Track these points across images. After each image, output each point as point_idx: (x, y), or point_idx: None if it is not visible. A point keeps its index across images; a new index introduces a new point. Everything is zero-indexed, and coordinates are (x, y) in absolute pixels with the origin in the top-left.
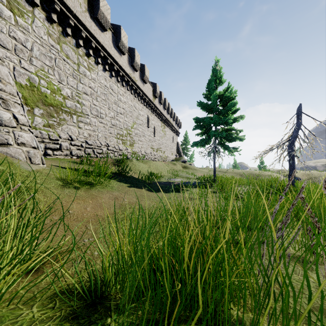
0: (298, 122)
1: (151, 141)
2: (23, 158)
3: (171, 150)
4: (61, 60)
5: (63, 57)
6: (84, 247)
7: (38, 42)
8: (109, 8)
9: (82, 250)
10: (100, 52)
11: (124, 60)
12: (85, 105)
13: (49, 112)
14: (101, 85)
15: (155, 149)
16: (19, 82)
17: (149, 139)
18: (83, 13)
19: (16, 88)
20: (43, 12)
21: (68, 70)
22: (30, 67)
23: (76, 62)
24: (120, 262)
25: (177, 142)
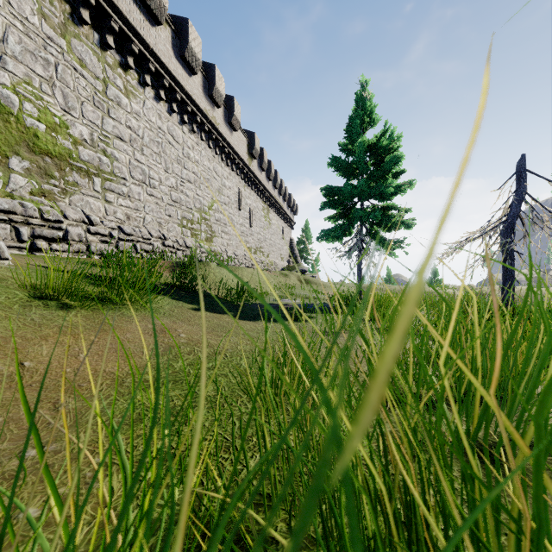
0: (520, 188)
1: (245, 234)
2: None
3: (280, 251)
4: (70, 69)
5: (73, 64)
6: (6, 482)
7: (19, 27)
8: None
9: None
10: (149, 64)
11: (194, 85)
12: (120, 160)
13: (43, 168)
14: (151, 125)
15: (252, 249)
16: None
17: (241, 231)
18: None
19: None
20: None
21: (83, 90)
22: (0, 74)
23: (100, 76)
24: None
25: (290, 239)
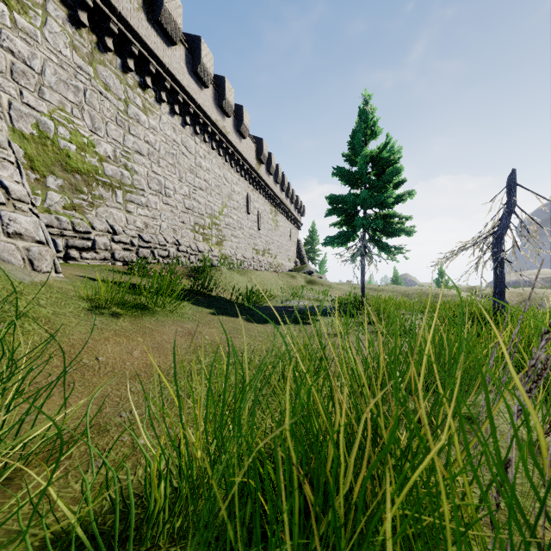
0: (510, 201)
1: (253, 237)
2: (18, 260)
3: (287, 252)
4: (96, 93)
5: (99, 89)
6: (120, 428)
7: (54, 60)
8: (180, 5)
9: (113, 435)
10: (165, 82)
11: (206, 97)
12: (139, 172)
13: (74, 184)
14: (167, 139)
15: (260, 251)
16: (19, 129)
17: (250, 234)
18: (134, 12)
19: (6, 135)
20: (62, 8)
21: (107, 111)
22: (39, 103)
23: (122, 97)
24: (183, 467)
25: (297, 240)
